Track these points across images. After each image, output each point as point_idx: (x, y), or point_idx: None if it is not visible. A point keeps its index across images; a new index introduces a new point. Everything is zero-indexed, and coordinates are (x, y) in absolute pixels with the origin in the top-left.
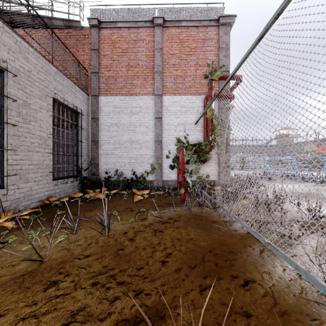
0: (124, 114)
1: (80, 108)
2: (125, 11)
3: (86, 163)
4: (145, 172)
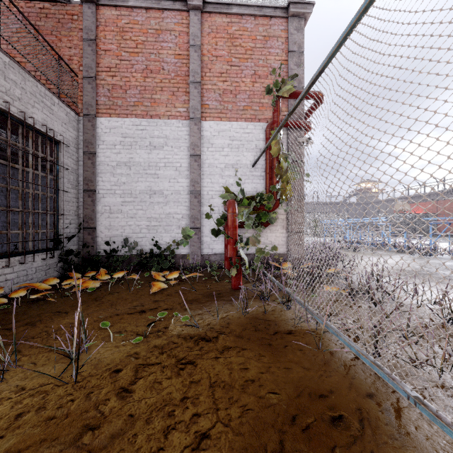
0: (139, 148)
1: (61, 135)
2: None
3: (74, 226)
4: (173, 241)
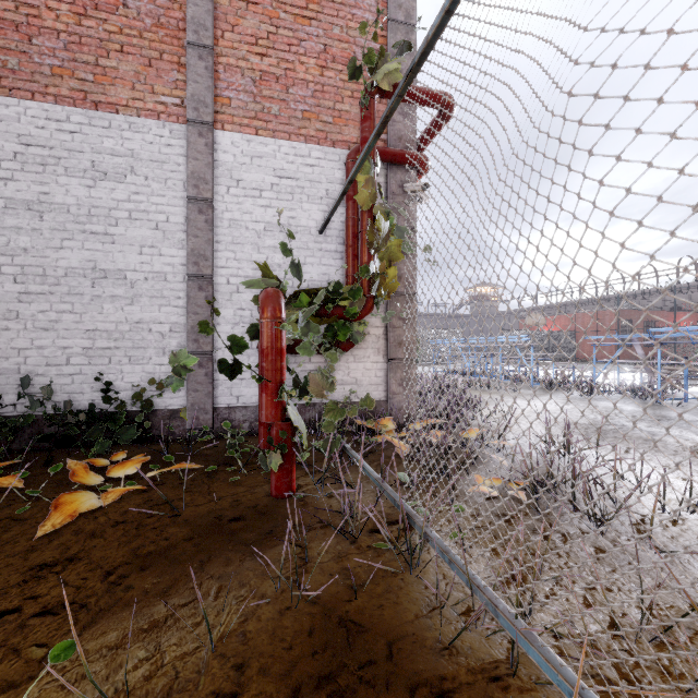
0: (63, 173)
1: None
2: None
3: None
4: (149, 382)
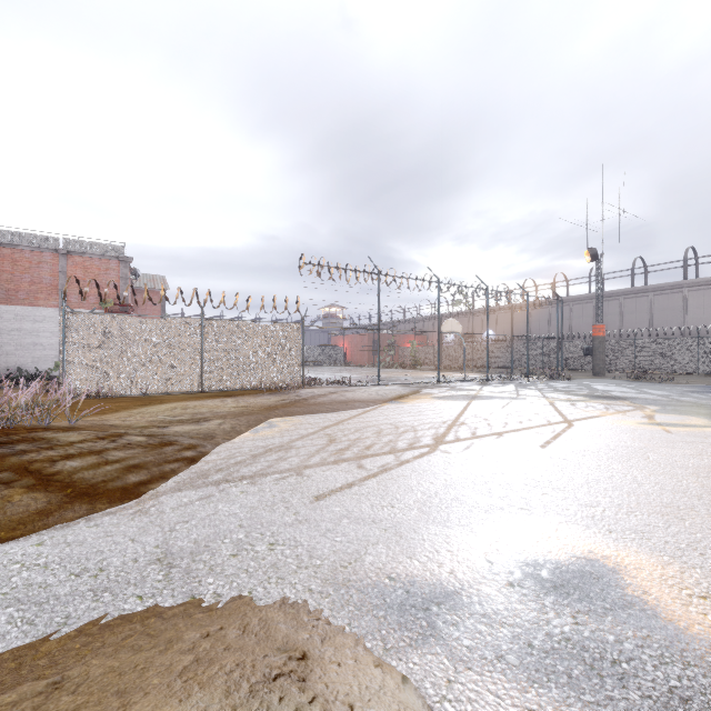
0: (27, 322)
1: None
2: (28, 235)
3: None
4: (50, 369)
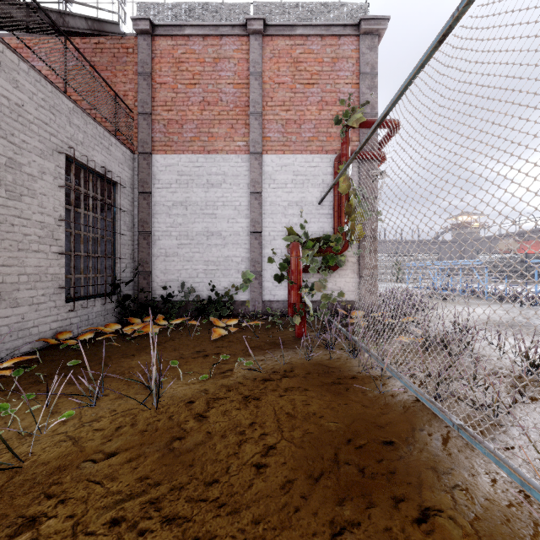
0: (195, 187)
1: (118, 175)
2: (198, 8)
3: (129, 271)
4: (232, 286)
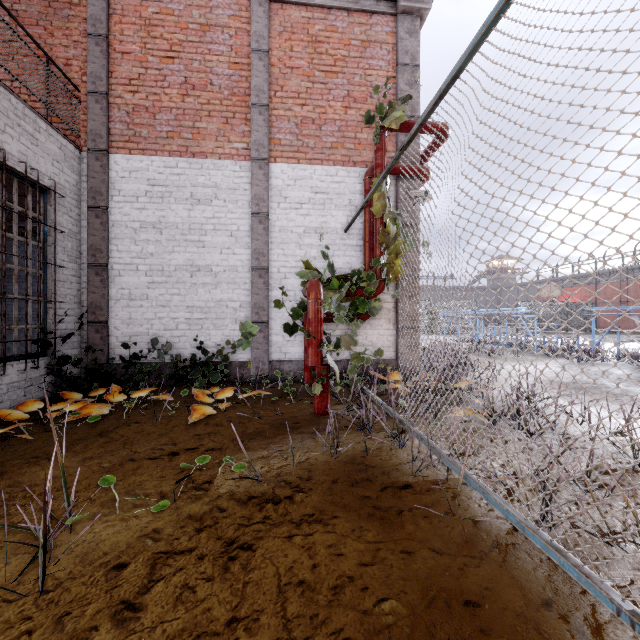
0: (174, 202)
1: (51, 178)
2: None
3: (72, 320)
4: (227, 342)
